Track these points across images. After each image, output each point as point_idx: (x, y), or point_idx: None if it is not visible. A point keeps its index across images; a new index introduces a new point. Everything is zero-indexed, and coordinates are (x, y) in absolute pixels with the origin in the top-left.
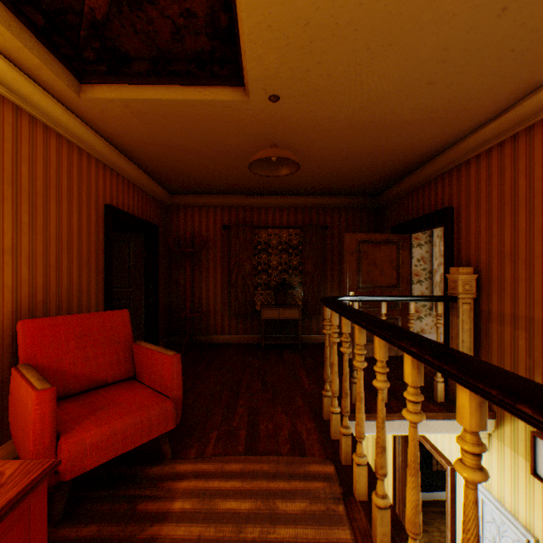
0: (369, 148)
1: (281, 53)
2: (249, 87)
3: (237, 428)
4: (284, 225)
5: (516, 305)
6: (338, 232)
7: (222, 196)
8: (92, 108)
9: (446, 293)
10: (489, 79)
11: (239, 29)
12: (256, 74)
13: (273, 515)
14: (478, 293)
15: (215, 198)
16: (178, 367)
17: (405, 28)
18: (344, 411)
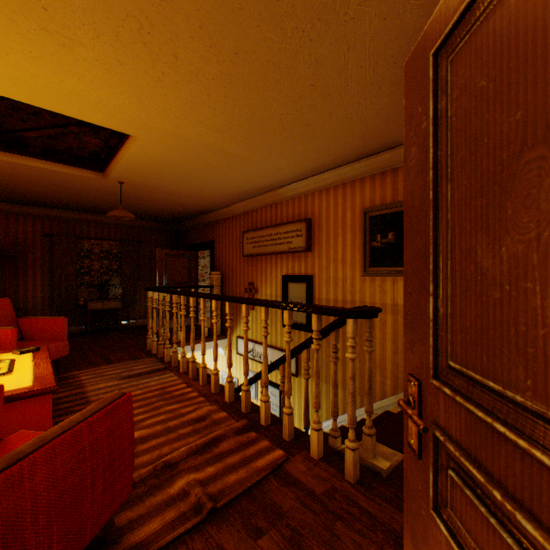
0: (172, 205)
1: (132, 175)
2: (109, 177)
3: (98, 361)
4: (106, 237)
5: (233, 287)
6: (150, 245)
7: (45, 208)
8: None
9: (210, 284)
10: (219, 198)
11: (113, 165)
12: (116, 176)
13: (133, 369)
14: (223, 283)
15: (37, 209)
16: (67, 324)
17: (185, 182)
18: (161, 334)
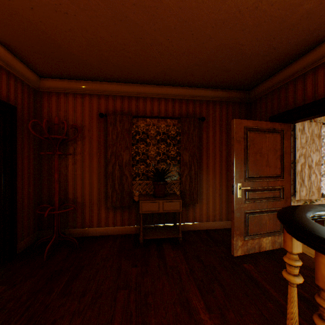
0: None
1: None
2: None
3: None
4: (162, 115)
5: None
6: (212, 124)
7: (98, 82)
8: None
9: None
10: None
11: None
12: None
13: None
14: None
15: (91, 85)
16: None
17: None
18: None
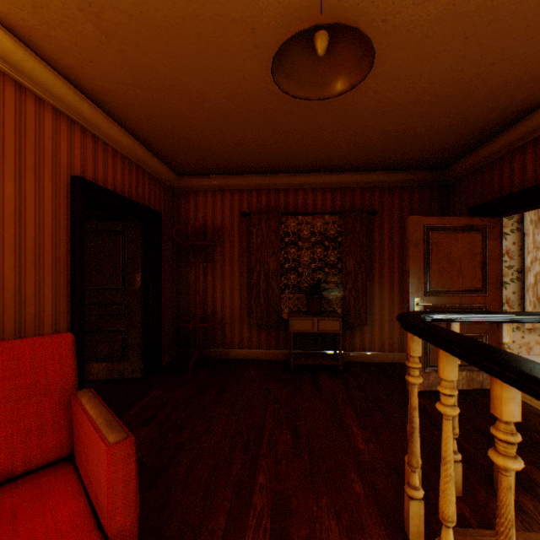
0: (466, 70)
1: None
2: None
3: None
4: (318, 211)
5: None
6: (389, 218)
7: (240, 176)
8: (15, 0)
9: None
10: None
11: None
12: None
13: None
14: None
15: (232, 179)
16: (127, 467)
17: None
18: None
